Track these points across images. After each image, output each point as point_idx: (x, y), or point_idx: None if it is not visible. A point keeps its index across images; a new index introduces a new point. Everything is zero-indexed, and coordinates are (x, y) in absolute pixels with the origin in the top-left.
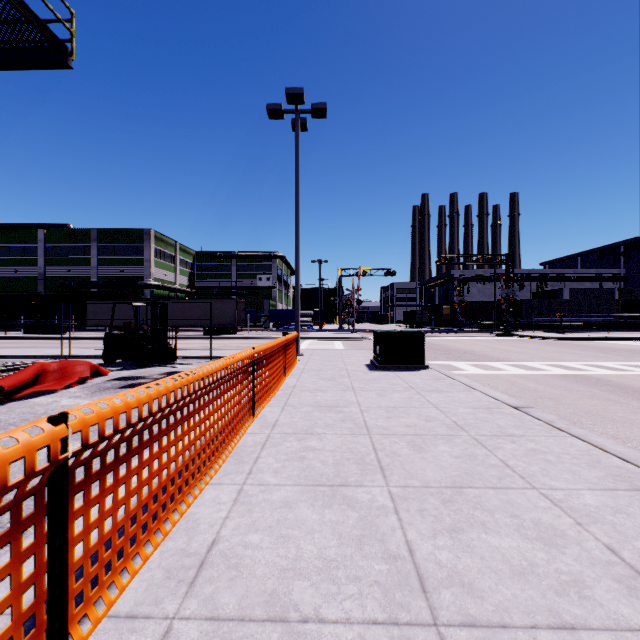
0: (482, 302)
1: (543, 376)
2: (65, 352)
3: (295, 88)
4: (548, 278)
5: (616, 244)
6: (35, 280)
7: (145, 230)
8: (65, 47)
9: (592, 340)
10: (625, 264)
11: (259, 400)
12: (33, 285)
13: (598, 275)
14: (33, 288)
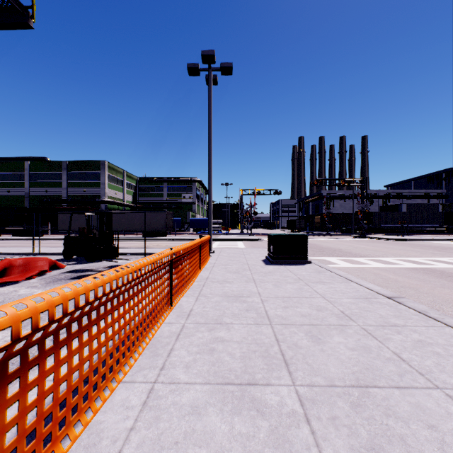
0: (343, 213)
1: (398, 269)
2: (37, 250)
3: (208, 51)
4: (390, 196)
5: (439, 172)
6: (22, 198)
7: (101, 162)
8: (27, 11)
9: (425, 241)
10: (446, 186)
11: (177, 291)
12: (21, 201)
13: (426, 194)
14: (21, 203)
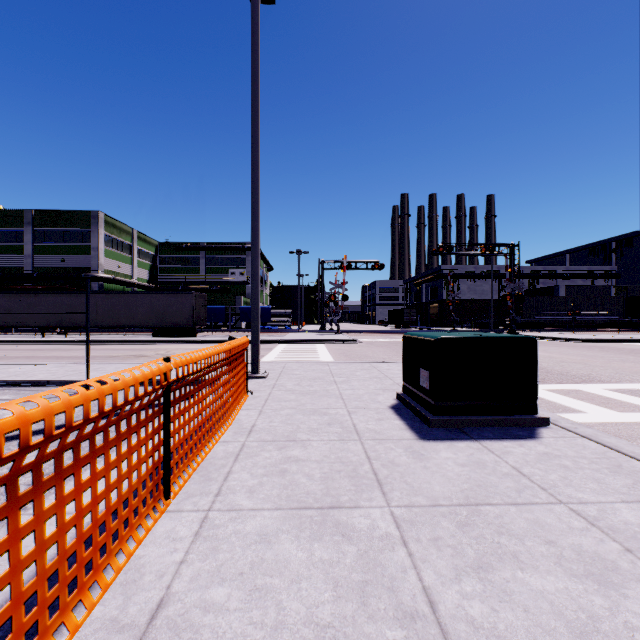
0: (472, 300)
1: None
2: None
3: None
4: (541, 275)
5: (608, 240)
6: None
7: (92, 213)
8: None
9: (624, 342)
10: (617, 261)
11: None
12: None
13: (590, 272)
14: None
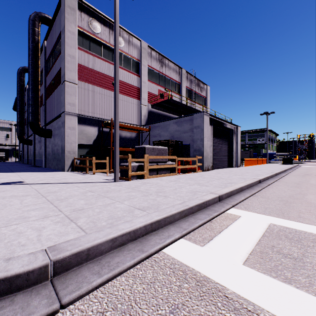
0: None
1: None
2: None
3: (266, 112)
4: None
5: None
6: None
7: None
8: None
9: None
10: None
11: (258, 164)
12: None
13: None
14: None
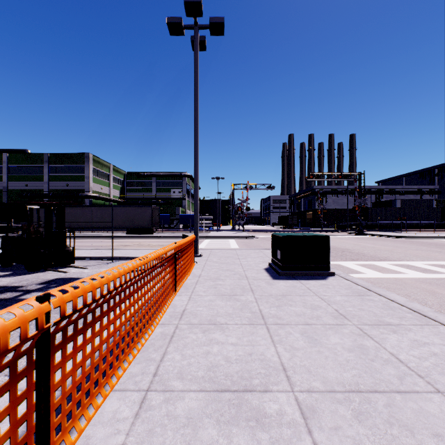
0: (336, 209)
1: None
2: None
3: None
4: (384, 192)
5: (432, 167)
6: (0, 192)
7: (85, 154)
8: None
9: (431, 238)
10: (438, 182)
11: (92, 388)
12: None
13: (419, 190)
14: None
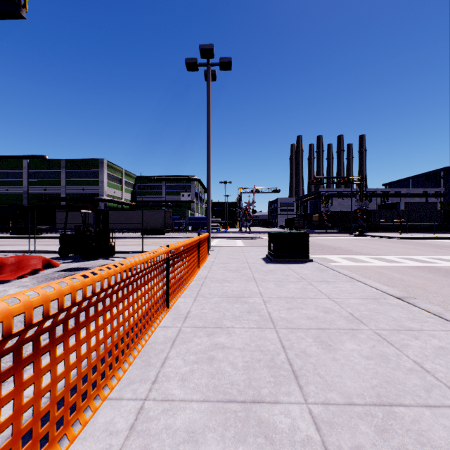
0: (341, 212)
1: (402, 267)
2: (33, 248)
3: (207, 45)
4: (389, 194)
5: (438, 170)
6: (21, 196)
7: (100, 160)
8: (19, 0)
9: (425, 239)
10: (444, 184)
11: (174, 292)
12: (19, 199)
13: (425, 192)
14: (19, 202)
